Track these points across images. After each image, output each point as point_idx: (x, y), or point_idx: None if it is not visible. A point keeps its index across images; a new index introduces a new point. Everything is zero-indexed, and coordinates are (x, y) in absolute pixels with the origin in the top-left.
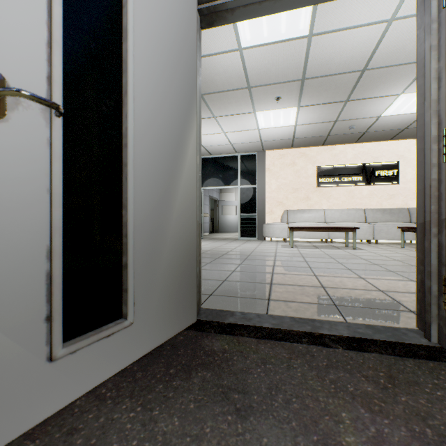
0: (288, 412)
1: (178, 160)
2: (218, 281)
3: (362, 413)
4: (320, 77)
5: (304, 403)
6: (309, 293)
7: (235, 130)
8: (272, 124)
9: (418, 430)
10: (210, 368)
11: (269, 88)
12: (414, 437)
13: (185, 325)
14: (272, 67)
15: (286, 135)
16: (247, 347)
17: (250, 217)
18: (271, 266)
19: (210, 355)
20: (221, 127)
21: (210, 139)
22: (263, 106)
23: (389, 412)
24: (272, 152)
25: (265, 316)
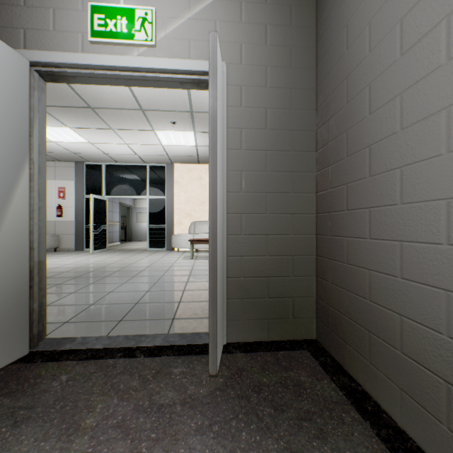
0: (57, 414)
1: (0, 214)
2: (85, 306)
3: (114, 402)
4: (206, 112)
5: (77, 404)
6: (162, 310)
7: (138, 143)
8: (175, 142)
9: (141, 404)
10: (14, 395)
11: (162, 113)
12: (135, 408)
13: (11, 359)
14: (160, 97)
15: (190, 153)
16: (63, 370)
17: (159, 227)
18: (153, 283)
19: (21, 384)
20: (122, 139)
21: (112, 148)
22: (161, 126)
23: (133, 397)
24: (181, 166)
25: (104, 337)
